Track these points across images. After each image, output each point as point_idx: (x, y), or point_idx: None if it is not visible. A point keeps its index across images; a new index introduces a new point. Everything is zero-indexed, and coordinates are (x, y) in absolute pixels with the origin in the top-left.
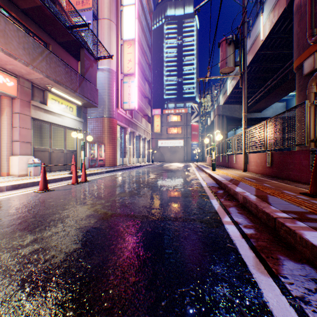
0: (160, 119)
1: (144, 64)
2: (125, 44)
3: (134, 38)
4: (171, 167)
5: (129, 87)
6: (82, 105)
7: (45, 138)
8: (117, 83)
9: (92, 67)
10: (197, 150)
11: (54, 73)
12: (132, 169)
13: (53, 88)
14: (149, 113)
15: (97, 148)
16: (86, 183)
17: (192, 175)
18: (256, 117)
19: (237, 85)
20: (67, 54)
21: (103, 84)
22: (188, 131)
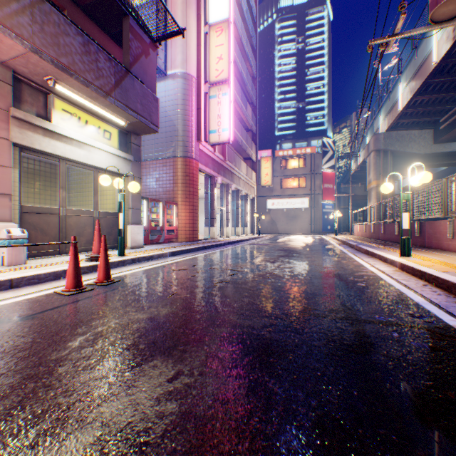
0: (270, 164)
1: (245, 74)
2: (212, 31)
3: (228, 18)
4: (293, 243)
5: (218, 104)
6: (129, 128)
7: (74, 193)
8: (197, 99)
9: (146, 55)
10: (332, 214)
11: (53, 46)
12: (223, 247)
13: (60, 85)
14: (252, 154)
15: (162, 210)
16: (104, 287)
17: (355, 267)
18: (455, 149)
19: (422, 88)
20: (102, 33)
21: (175, 101)
22: (317, 183)
